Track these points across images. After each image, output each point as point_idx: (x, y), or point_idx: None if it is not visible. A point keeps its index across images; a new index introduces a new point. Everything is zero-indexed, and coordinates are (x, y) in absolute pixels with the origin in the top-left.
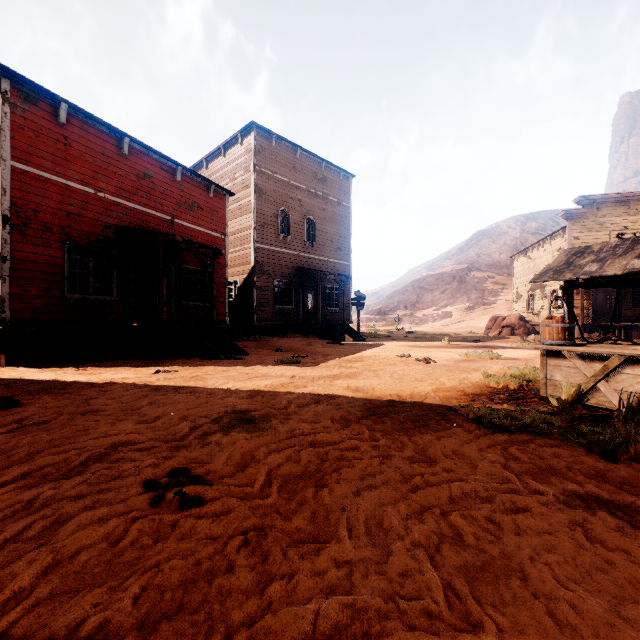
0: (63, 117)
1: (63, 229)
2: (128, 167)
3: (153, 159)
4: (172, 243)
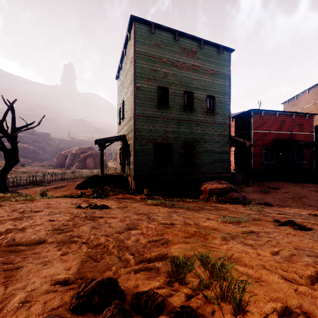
0: (262, 114)
1: (262, 144)
2: (277, 120)
3: (284, 114)
4: (297, 145)
